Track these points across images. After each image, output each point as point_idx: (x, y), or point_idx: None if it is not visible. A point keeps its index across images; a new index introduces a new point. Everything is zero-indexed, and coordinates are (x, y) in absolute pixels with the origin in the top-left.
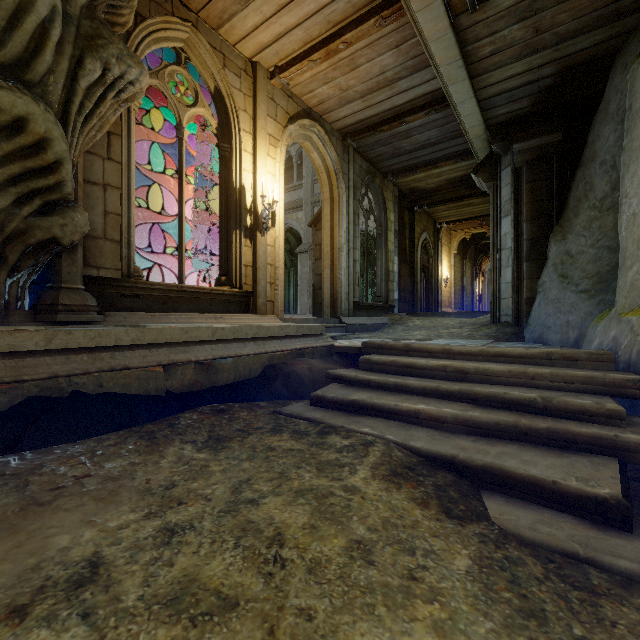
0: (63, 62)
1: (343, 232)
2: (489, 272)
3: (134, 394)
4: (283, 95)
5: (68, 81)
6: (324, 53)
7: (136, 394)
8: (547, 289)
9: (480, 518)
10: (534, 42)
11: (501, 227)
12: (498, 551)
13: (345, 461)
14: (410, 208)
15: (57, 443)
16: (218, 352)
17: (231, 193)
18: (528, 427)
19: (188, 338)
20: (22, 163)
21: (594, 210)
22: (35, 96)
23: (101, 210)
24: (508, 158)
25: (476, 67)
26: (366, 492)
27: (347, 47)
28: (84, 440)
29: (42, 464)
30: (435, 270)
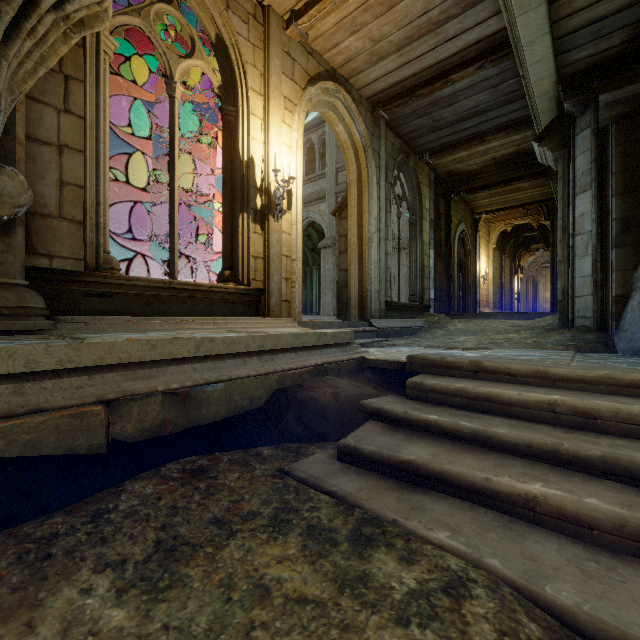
0: None
1: (373, 219)
2: (528, 269)
3: (48, 454)
4: (301, 50)
5: None
6: None
7: (52, 453)
8: None
9: None
10: None
11: (575, 206)
12: None
13: None
14: (445, 196)
15: None
16: (203, 374)
17: (237, 167)
18: None
19: (156, 355)
20: None
21: None
22: None
23: (55, 179)
24: (586, 118)
25: None
26: None
27: None
28: None
29: None
30: (473, 266)
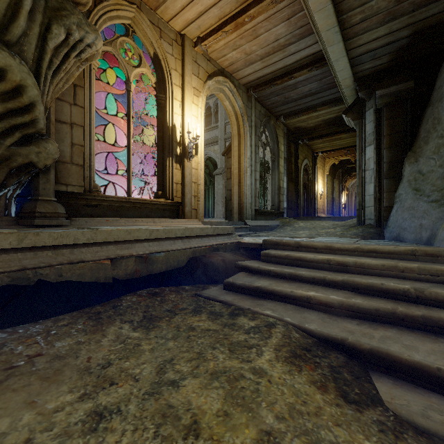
0: (35, 27)
1: (247, 159)
2: (351, 188)
3: (87, 281)
4: (203, 59)
5: (40, 43)
6: (234, 25)
7: (89, 281)
8: (403, 199)
9: (374, 403)
10: (395, 10)
11: (365, 153)
12: (398, 442)
13: (252, 342)
14: (295, 142)
15: (22, 323)
16: (154, 248)
17: (165, 130)
18: (405, 314)
19: (131, 237)
20: (4, 105)
21: (442, 138)
22: (12, 53)
23: (69, 142)
24: (371, 102)
25: (349, 32)
26: (272, 375)
27: (251, 20)
28: (44, 320)
29: (4, 343)
30: (313, 186)
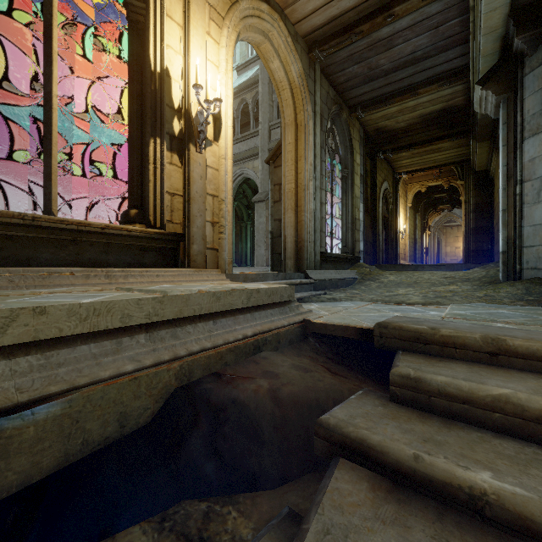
0: None
1: (309, 166)
2: (433, 227)
3: None
4: None
5: None
6: None
7: None
8: None
9: None
10: None
11: (523, 151)
12: None
13: None
14: (371, 156)
15: None
16: (0, 388)
17: (146, 78)
18: None
19: None
20: None
21: None
22: None
23: None
24: (538, 55)
25: None
26: None
27: None
28: None
29: None
30: (394, 221)
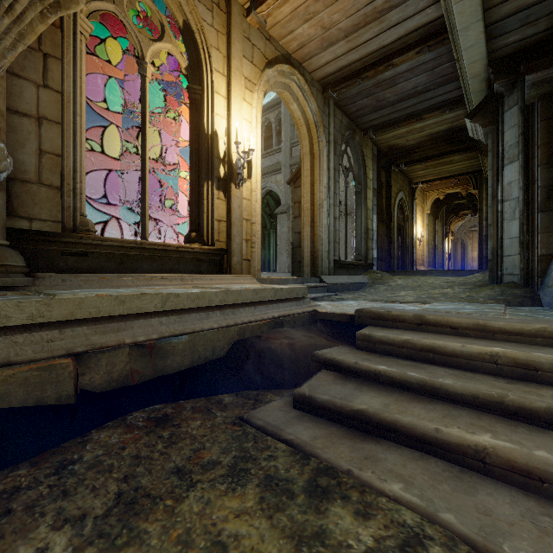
0: None
1: (323, 188)
2: (457, 232)
3: (17, 405)
4: (260, 36)
5: None
6: None
7: (21, 405)
8: None
9: None
10: None
11: (504, 176)
12: None
13: None
14: (386, 168)
15: None
16: (168, 327)
17: (202, 140)
18: None
19: (125, 310)
20: None
21: None
22: None
23: (34, 148)
24: (514, 96)
25: None
26: None
27: None
28: None
29: None
30: (410, 229)
